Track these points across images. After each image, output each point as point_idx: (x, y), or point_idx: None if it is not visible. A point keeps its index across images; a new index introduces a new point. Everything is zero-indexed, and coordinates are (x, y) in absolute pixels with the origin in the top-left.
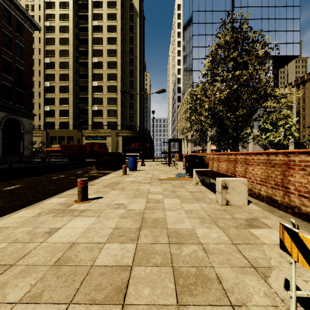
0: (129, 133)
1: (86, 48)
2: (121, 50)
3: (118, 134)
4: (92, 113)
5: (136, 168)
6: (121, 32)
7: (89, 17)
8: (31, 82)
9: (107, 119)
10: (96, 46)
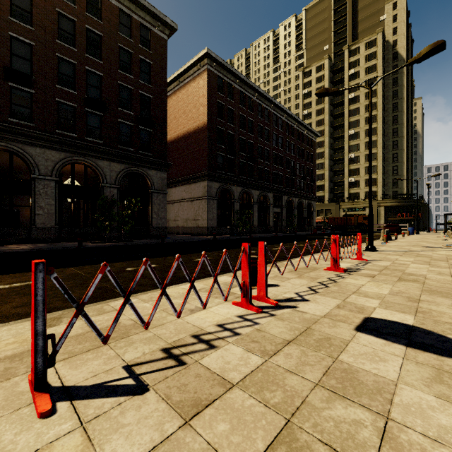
0: (393, 203)
1: (341, 122)
2: (382, 112)
3: (379, 205)
4: (348, 184)
5: (414, 234)
6: (382, 92)
7: (345, 92)
8: (315, 176)
9: (365, 189)
10: (352, 118)
